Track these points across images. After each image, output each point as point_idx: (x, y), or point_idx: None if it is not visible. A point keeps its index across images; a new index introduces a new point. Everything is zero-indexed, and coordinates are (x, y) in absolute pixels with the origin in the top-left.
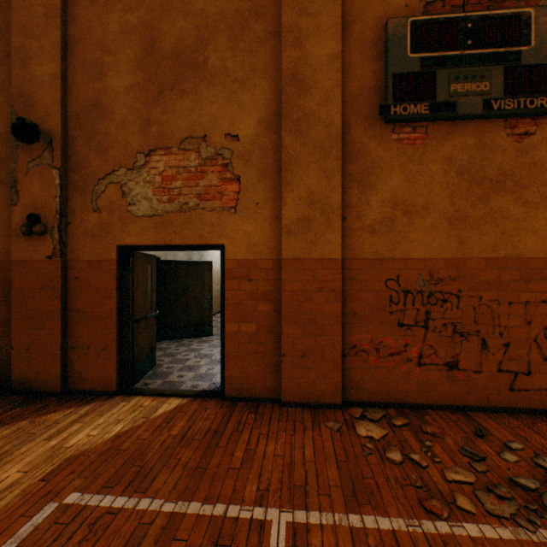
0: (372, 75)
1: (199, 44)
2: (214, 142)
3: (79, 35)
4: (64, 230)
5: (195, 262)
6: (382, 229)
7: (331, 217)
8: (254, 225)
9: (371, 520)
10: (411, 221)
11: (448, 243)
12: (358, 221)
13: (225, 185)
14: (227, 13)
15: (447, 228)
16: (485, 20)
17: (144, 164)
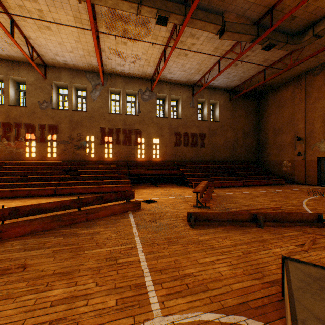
0: None
1: None
2: None
3: (308, 118)
4: (304, 155)
5: None
6: None
7: None
8: None
9: None
10: None
11: None
12: None
13: None
14: None
15: None
16: None
17: (323, 141)
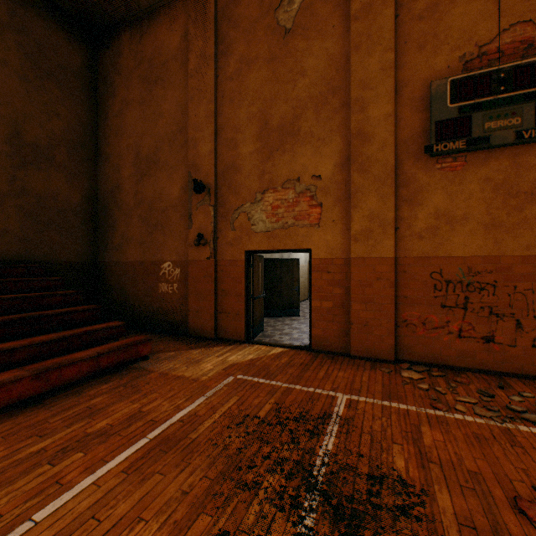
0: (419, 123)
1: (295, 119)
2: (304, 181)
3: (223, 124)
4: (215, 242)
5: (286, 259)
6: (427, 235)
7: (386, 228)
8: (331, 235)
9: (395, 404)
10: (452, 229)
11: (484, 244)
12: (408, 230)
13: (311, 210)
14: (313, 95)
15: (484, 233)
16: (517, 69)
17: (261, 199)
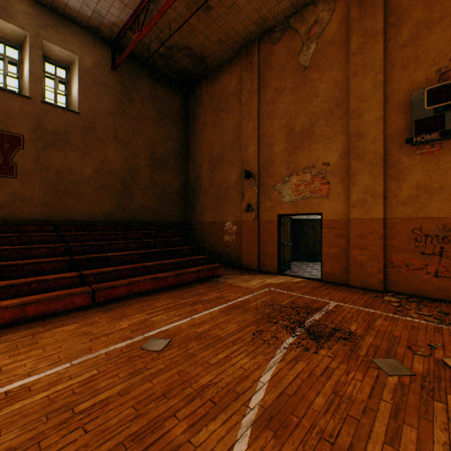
0: (403, 122)
1: (310, 126)
2: (317, 168)
3: (263, 133)
4: (258, 209)
5: (310, 219)
6: (409, 202)
7: (376, 198)
8: (336, 203)
9: (367, 309)
10: (429, 197)
11: None
12: (394, 199)
13: (322, 186)
14: (323, 109)
15: None
16: None
17: (288, 181)
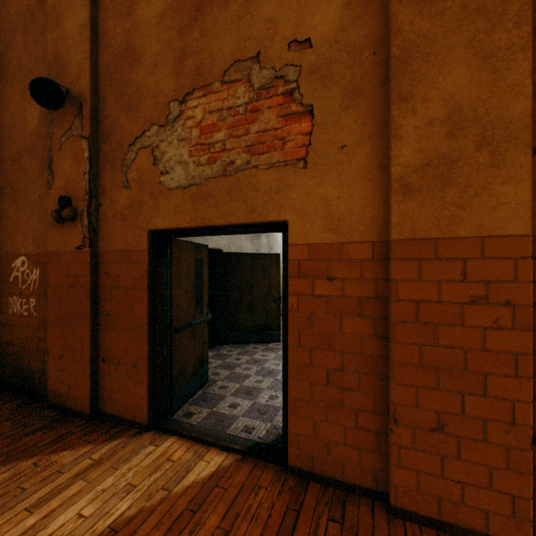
0: None
1: None
2: (272, 59)
3: None
4: (94, 214)
5: (260, 255)
6: None
7: (503, 149)
8: (336, 184)
9: None
10: None
11: None
12: None
13: (288, 125)
14: None
15: None
16: None
17: (178, 115)
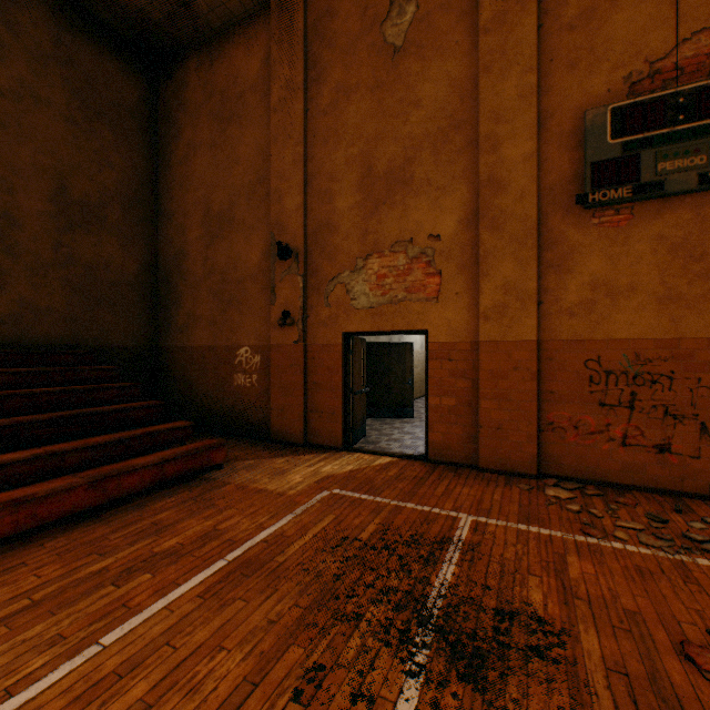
0: (569, 165)
1: (406, 162)
2: (419, 243)
3: (315, 171)
4: (305, 321)
5: (396, 344)
6: (581, 311)
7: (526, 303)
8: (453, 312)
9: (534, 529)
10: (613, 303)
11: (657, 323)
12: (555, 305)
13: (428, 279)
14: (430, 132)
15: (656, 308)
16: (701, 91)
17: (363, 267)
